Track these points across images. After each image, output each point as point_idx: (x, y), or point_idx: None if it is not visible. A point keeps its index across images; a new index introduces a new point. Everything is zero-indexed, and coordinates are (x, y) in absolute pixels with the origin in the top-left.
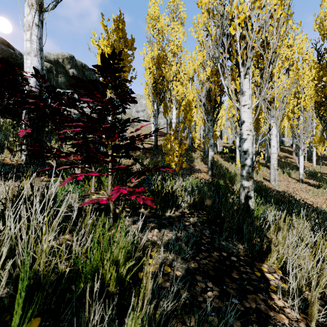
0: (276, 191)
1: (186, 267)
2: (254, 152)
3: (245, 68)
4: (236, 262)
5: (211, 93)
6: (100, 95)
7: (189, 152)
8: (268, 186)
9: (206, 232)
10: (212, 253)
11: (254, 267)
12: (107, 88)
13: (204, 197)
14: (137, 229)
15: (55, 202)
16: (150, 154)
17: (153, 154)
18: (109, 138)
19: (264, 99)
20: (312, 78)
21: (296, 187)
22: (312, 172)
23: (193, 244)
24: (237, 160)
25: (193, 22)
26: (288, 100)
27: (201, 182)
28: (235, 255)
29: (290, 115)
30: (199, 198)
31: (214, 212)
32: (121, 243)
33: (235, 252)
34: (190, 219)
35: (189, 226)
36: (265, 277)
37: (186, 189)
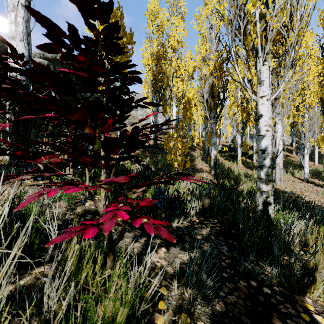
0: (284, 192)
1: (210, 313)
2: (255, 151)
3: (263, 54)
4: (271, 296)
5: (214, 88)
6: (85, 58)
7: (188, 151)
8: (274, 187)
9: (223, 249)
10: (238, 282)
11: (296, 305)
12: (97, 49)
13: (214, 203)
14: (139, 249)
15: (26, 222)
16: (150, 152)
17: (152, 153)
18: (97, 126)
19: (284, 90)
20: (318, 74)
21: (303, 188)
22: (316, 172)
23: (212, 269)
24: (238, 159)
25: (195, 14)
26: (295, 97)
27: (205, 183)
28: (267, 285)
29: (295, 113)
30: (208, 204)
31: (226, 220)
32: (118, 316)
33: (267, 281)
34: (202, 232)
35: (202, 241)
36: (317, 323)
37: (194, 193)
